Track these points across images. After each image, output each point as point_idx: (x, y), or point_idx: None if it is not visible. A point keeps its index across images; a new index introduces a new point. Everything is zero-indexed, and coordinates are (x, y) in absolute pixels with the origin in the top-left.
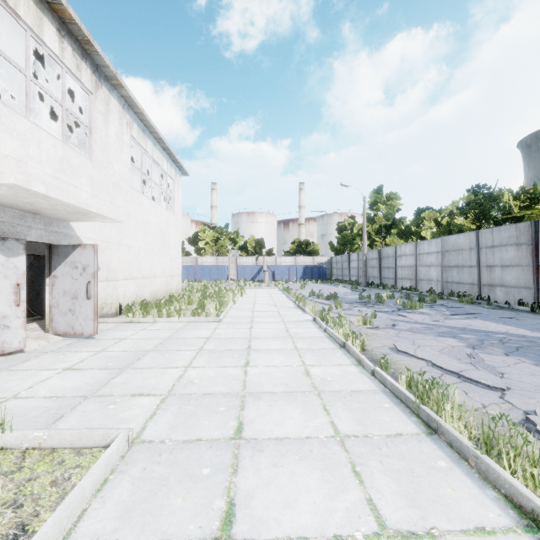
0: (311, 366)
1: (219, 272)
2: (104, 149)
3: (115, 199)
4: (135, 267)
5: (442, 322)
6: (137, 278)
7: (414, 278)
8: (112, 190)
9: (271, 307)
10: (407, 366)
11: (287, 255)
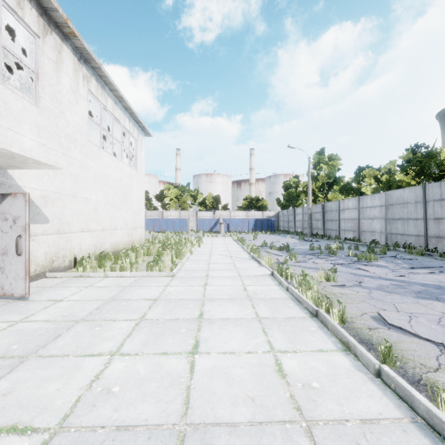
0: (283, 353)
1: (181, 224)
2: (54, 98)
3: (68, 150)
4: (93, 220)
5: (408, 278)
6: (95, 230)
7: (357, 230)
8: (65, 141)
9: (226, 258)
10: (416, 354)
11: (240, 209)
